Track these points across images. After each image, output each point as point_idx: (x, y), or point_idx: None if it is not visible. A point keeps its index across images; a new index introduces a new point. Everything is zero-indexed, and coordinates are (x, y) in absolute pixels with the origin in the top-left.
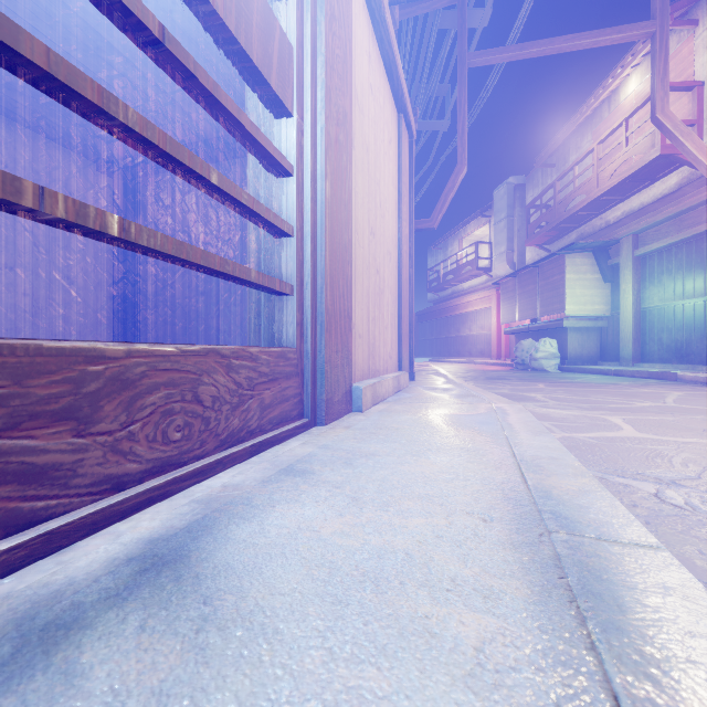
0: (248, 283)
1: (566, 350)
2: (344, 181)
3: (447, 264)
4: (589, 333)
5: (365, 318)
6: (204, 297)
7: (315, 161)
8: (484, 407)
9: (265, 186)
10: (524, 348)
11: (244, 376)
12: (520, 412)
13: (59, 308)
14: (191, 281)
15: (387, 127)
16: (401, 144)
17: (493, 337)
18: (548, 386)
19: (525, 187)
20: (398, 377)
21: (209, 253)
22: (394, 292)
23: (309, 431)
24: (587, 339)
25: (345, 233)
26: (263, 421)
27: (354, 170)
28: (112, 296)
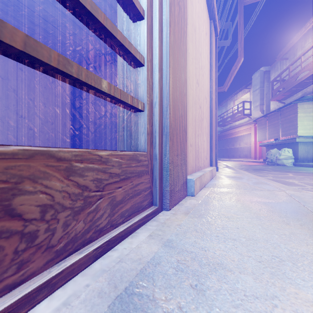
0: (100, 93)
1: (297, 154)
2: (182, 36)
3: (227, 113)
4: (311, 145)
5: (193, 134)
6: (110, 129)
7: (161, 12)
8: (281, 194)
9: (126, 36)
10: (272, 153)
11: (91, 178)
12: None
13: (46, 135)
14: (104, 121)
15: (204, 24)
16: (211, 37)
17: (252, 148)
18: (295, 174)
19: (269, 72)
20: (211, 170)
21: (38, 42)
22: (208, 121)
23: (157, 217)
24: (310, 148)
25: (182, 73)
26: (114, 216)
27: (187, 38)
28: (70, 130)
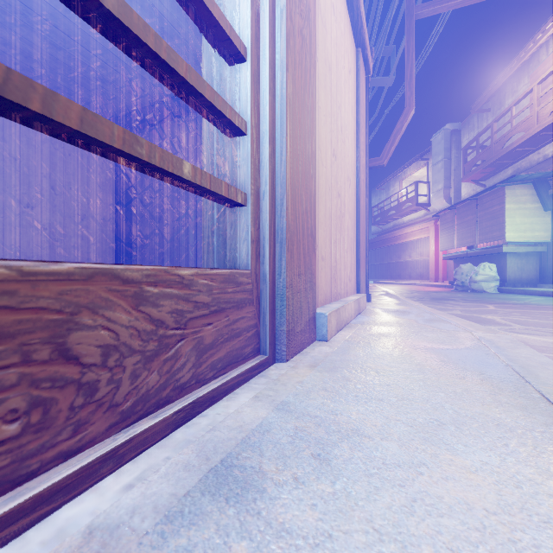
0: (180, 181)
1: (505, 273)
2: (307, 84)
3: (389, 202)
4: (528, 257)
5: (327, 240)
6: (185, 229)
7: (274, 49)
8: (464, 336)
9: (217, 84)
10: (463, 272)
11: (169, 309)
12: (518, 346)
13: (71, 240)
14: (175, 215)
15: (347, 56)
16: (359, 77)
17: (431, 262)
18: (498, 307)
19: (460, 132)
20: (358, 299)
21: (98, 117)
22: (353, 217)
23: (266, 371)
24: (526, 263)
25: (308, 142)
26: (201, 368)
27: (316, 83)
28: (114, 230)
